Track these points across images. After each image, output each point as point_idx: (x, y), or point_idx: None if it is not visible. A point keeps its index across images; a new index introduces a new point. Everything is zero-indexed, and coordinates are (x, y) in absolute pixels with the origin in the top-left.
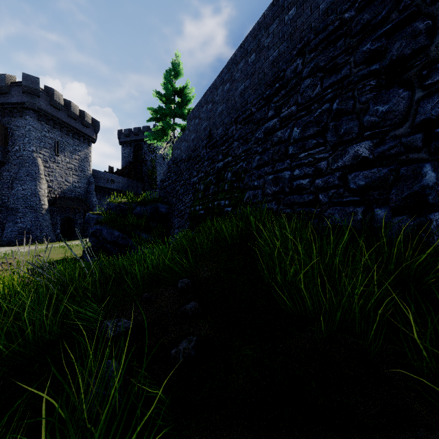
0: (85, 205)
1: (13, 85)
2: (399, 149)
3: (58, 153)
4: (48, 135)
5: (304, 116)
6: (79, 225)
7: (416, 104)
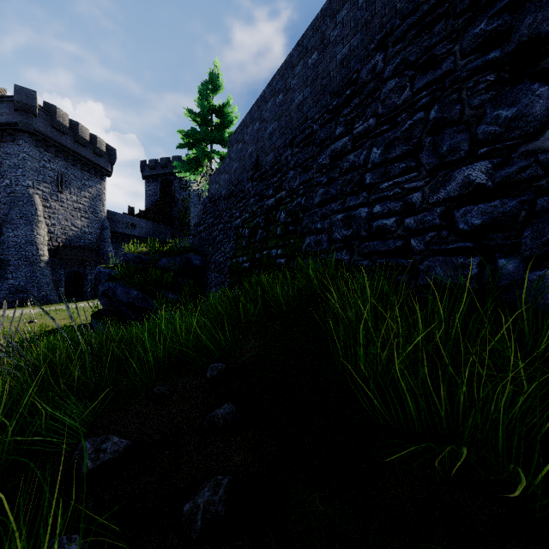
0: (97, 256)
1: (2, 100)
2: (535, 171)
3: (62, 189)
4: (48, 166)
5: (386, 132)
6: (89, 282)
7: None
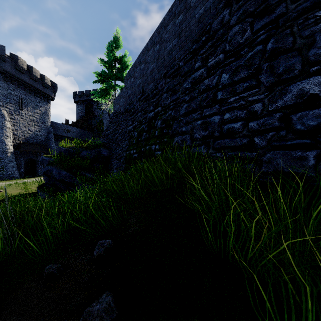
0: (45, 149)
1: None
2: None
3: (22, 107)
4: (13, 93)
5: (232, 63)
6: (40, 165)
7: None
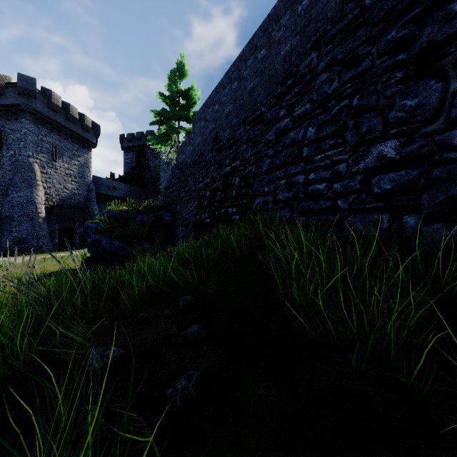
0: (85, 213)
1: (8, 86)
2: (431, 148)
3: (56, 158)
4: (45, 139)
5: (319, 115)
6: (78, 234)
7: (450, 97)
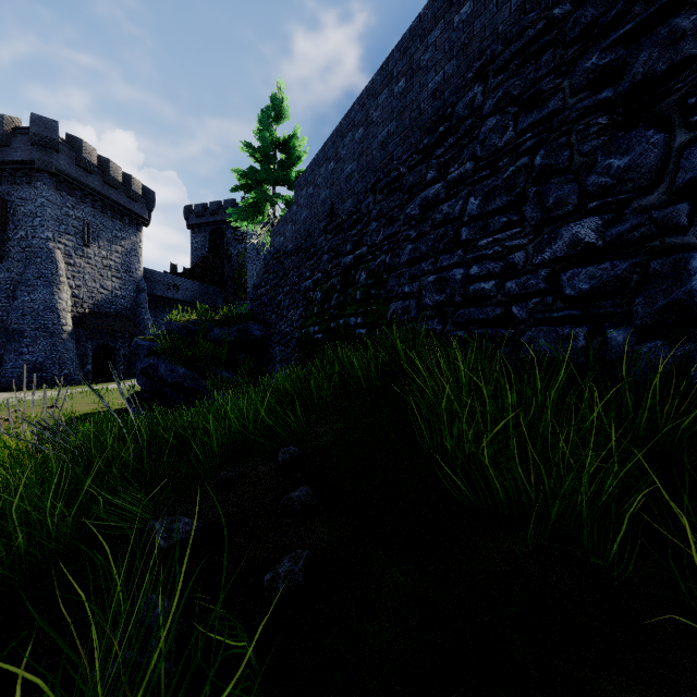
0: (132, 325)
1: (16, 133)
2: (648, 230)
3: (89, 242)
4: (72, 213)
5: (486, 179)
6: (122, 357)
7: (676, 154)
